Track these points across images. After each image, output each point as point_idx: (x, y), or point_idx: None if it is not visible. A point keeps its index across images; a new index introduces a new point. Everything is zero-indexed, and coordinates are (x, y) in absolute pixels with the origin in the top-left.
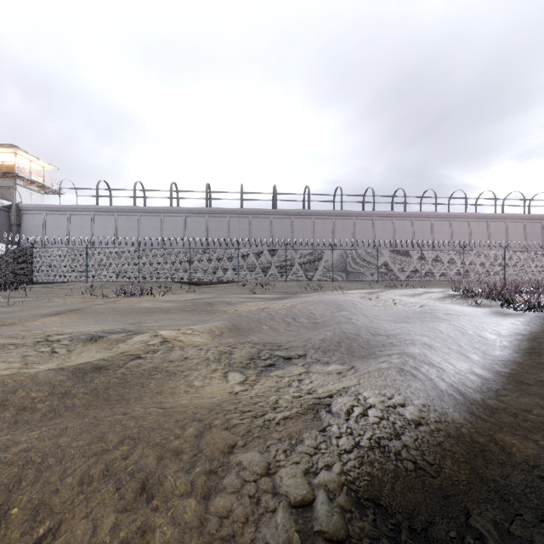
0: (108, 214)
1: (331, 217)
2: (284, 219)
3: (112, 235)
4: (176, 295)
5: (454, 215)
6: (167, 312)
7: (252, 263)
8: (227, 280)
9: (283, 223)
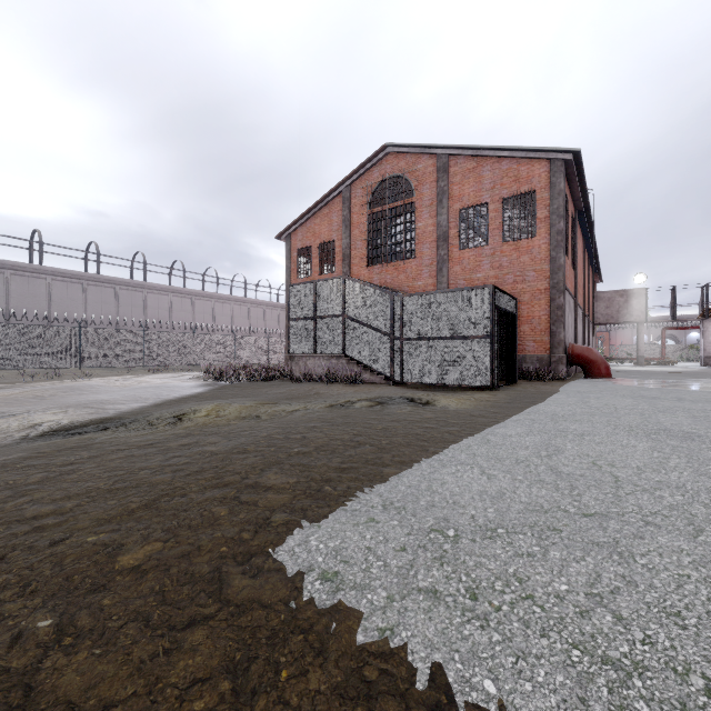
0: None
1: (82, 281)
2: None
3: None
4: None
5: (235, 298)
6: None
7: None
8: None
9: None
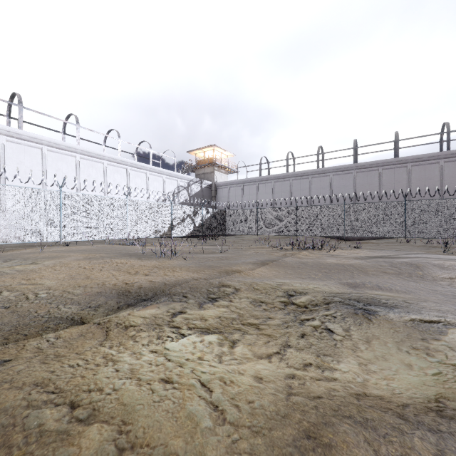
0: (267, 182)
1: None
2: None
3: (270, 198)
4: (345, 250)
5: None
6: (364, 271)
7: (424, 217)
8: (389, 236)
9: None
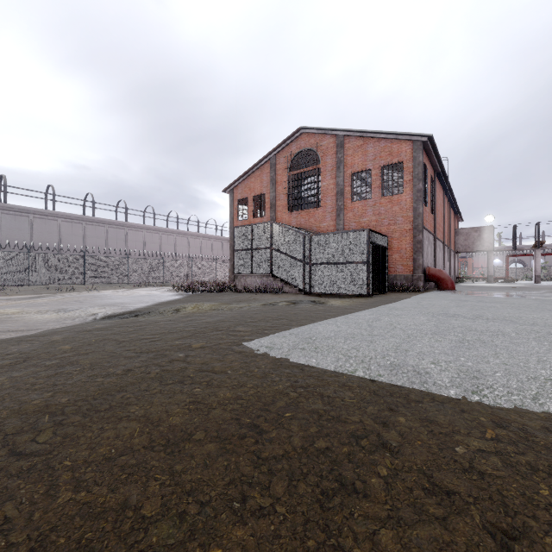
0: None
1: (82, 221)
2: (19, 217)
3: None
4: None
5: (191, 233)
6: None
7: None
8: None
9: (17, 220)
